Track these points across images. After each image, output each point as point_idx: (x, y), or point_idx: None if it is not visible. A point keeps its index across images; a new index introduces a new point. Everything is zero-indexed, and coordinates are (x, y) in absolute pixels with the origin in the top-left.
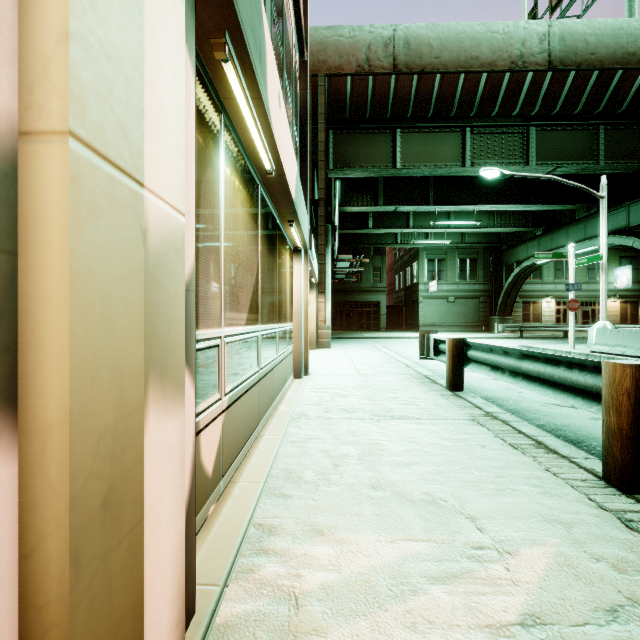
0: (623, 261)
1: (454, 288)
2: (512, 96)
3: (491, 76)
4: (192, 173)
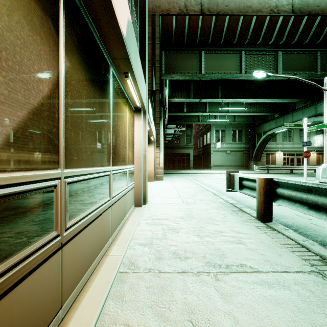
0: (318, 132)
1: (230, 146)
2: (270, 31)
3: (258, 18)
4: None
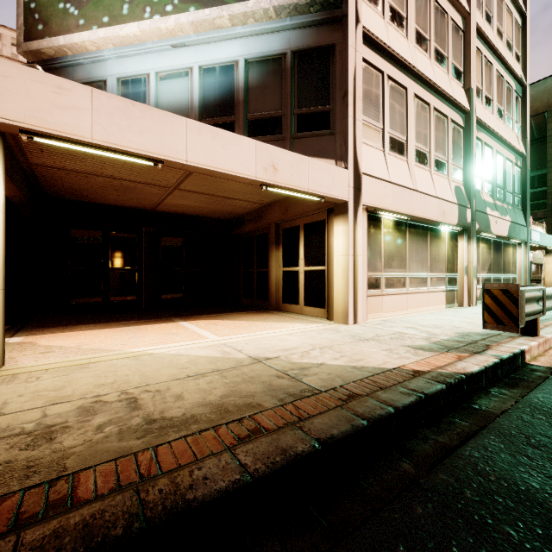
0: None
1: None
2: None
3: None
4: (476, 256)
